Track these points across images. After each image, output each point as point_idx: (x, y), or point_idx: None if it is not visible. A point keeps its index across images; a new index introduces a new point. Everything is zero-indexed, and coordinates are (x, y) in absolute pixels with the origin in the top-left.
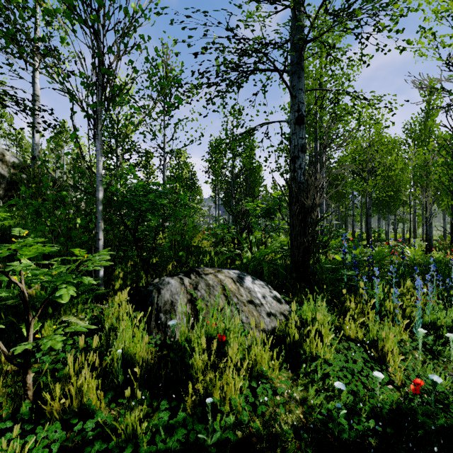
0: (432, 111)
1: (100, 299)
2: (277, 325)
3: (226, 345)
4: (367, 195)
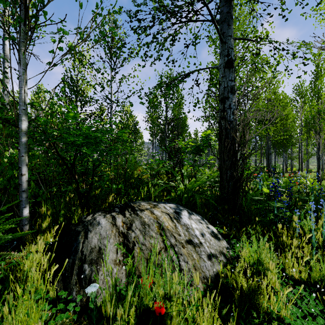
0: (320, 72)
1: (24, 241)
2: (218, 269)
3: (165, 319)
4: (269, 138)
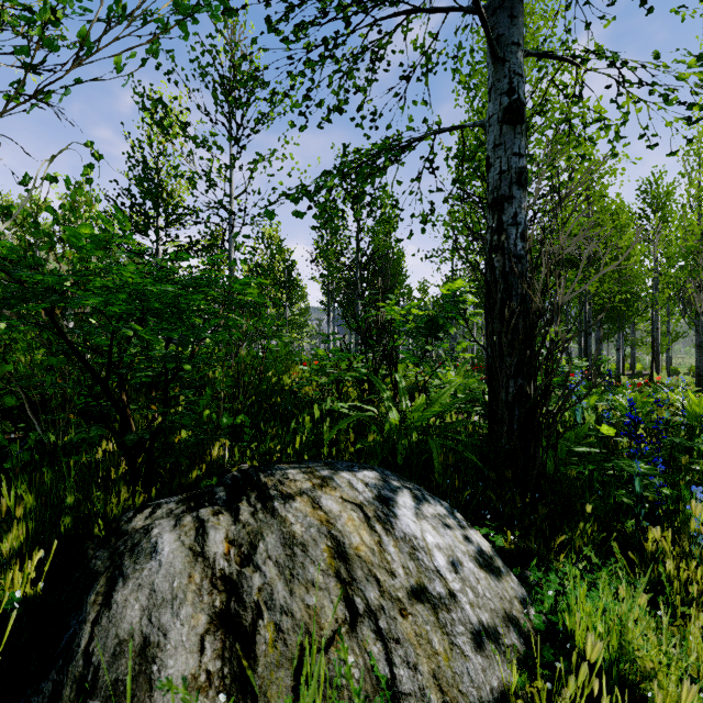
0: None
1: None
2: (505, 678)
3: None
4: (587, 298)
